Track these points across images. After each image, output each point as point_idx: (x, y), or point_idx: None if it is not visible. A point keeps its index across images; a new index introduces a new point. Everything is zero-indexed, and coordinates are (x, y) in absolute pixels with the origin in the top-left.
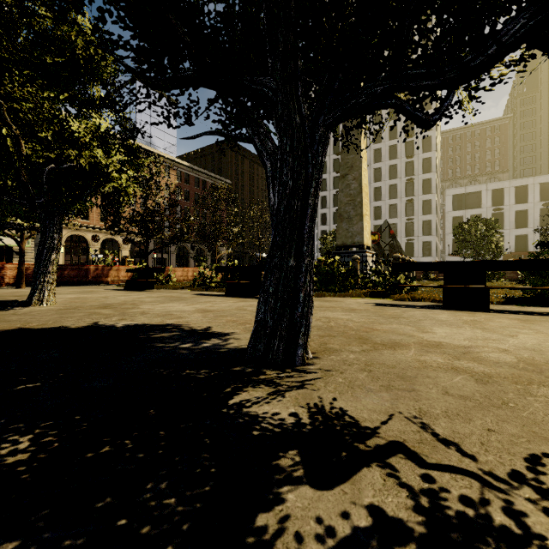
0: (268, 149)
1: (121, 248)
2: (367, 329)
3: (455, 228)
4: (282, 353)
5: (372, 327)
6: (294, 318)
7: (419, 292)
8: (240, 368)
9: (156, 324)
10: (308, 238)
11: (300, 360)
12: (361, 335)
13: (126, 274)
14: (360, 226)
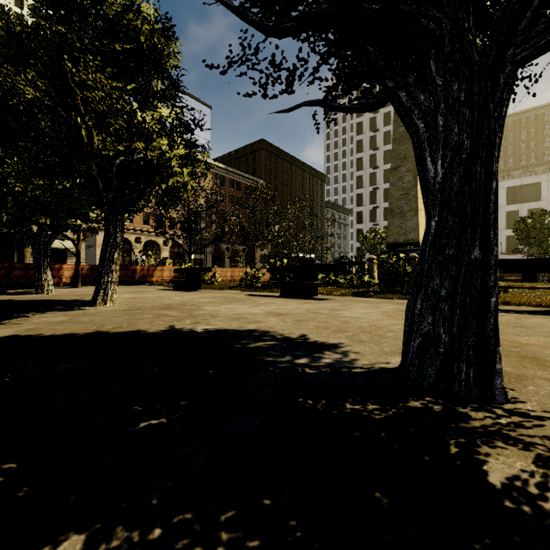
0: (421, 104)
1: (161, 249)
2: (512, 343)
3: (516, 223)
4: (473, 383)
5: (513, 339)
6: (485, 333)
7: (503, 295)
8: (419, 403)
9: (239, 330)
10: (494, 219)
11: (502, 394)
12: (518, 352)
13: (169, 275)
14: (415, 221)
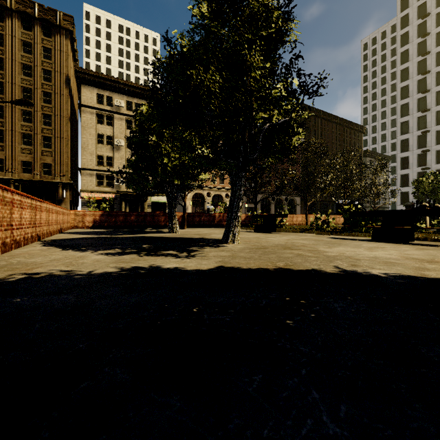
0: None
1: (224, 200)
2: None
3: None
4: None
5: None
6: None
7: None
8: None
9: (429, 277)
10: None
11: None
12: None
13: None
14: None
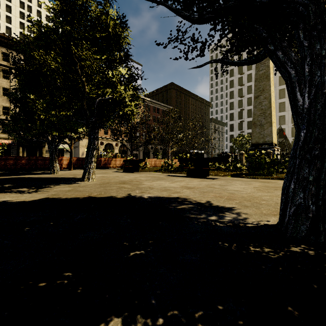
0: (292, 59)
1: (114, 148)
2: None
3: None
4: None
5: None
6: None
7: None
8: (298, 249)
9: (168, 197)
10: None
11: None
12: None
13: (119, 163)
14: (270, 130)
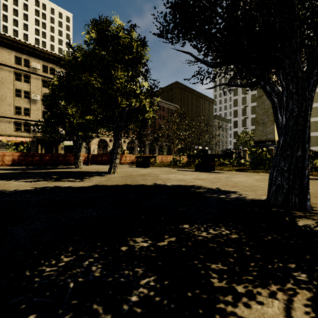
0: (276, 91)
1: (122, 145)
2: None
3: None
4: (297, 203)
5: None
6: (303, 184)
7: None
8: (275, 209)
9: (186, 185)
10: (308, 139)
11: (310, 208)
12: None
13: (129, 159)
14: (272, 128)
